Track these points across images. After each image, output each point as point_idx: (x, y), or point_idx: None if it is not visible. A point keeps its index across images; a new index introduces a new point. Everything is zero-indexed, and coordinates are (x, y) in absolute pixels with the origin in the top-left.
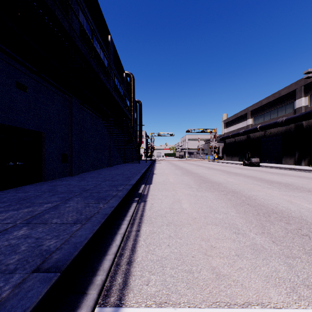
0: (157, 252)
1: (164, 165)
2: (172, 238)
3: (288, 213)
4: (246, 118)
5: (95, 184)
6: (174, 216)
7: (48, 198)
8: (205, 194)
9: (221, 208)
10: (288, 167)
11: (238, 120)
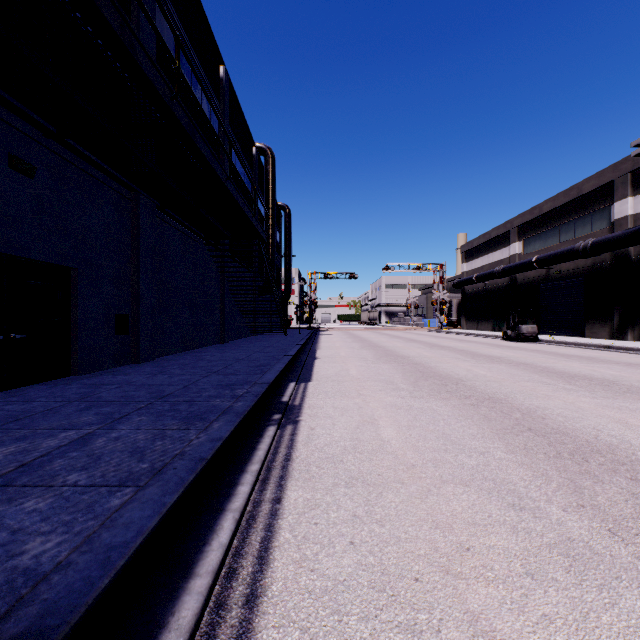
0: (323, 564)
1: (337, 339)
2: (361, 522)
3: (628, 452)
4: (509, 241)
5: (186, 382)
6: (363, 461)
7: (74, 415)
8: (430, 405)
9: (470, 439)
10: (599, 344)
11: (491, 245)
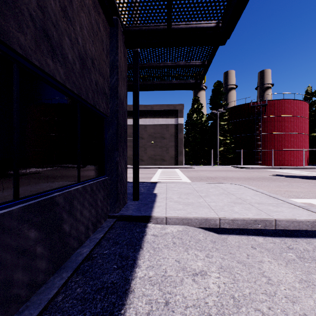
0: None
1: None
2: None
3: None
4: None
5: None
6: None
7: None
8: None
9: None
10: None
11: None
